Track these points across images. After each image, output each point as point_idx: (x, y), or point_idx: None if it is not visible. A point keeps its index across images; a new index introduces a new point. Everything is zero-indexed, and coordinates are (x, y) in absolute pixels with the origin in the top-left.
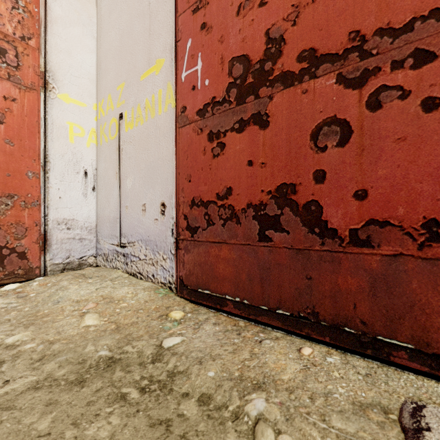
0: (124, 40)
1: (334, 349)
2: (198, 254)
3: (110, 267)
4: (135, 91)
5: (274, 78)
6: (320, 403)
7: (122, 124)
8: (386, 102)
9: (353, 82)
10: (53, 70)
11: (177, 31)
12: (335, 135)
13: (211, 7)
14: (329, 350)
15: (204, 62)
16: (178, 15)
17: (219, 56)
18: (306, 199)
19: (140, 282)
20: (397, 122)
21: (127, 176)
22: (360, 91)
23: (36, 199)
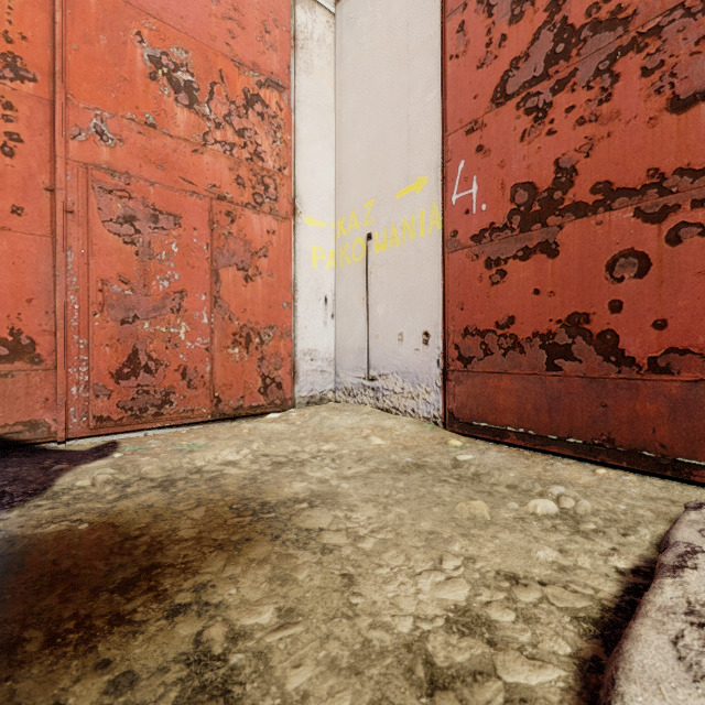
0: (373, 154)
1: (631, 473)
2: (472, 385)
3: (354, 403)
4: (389, 210)
5: (565, 208)
6: (613, 494)
7: (371, 245)
8: (686, 238)
9: (652, 217)
10: (300, 194)
11: (446, 151)
12: (633, 267)
13: (489, 130)
14: (626, 473)
15: (480, 186)
16: (447, 134)
17: (499, 181)
18: (601, 328)
19: (399, 417)
20: (697, 257)
21: (378, 302)
22: (659, 226)
23: (289, 330)
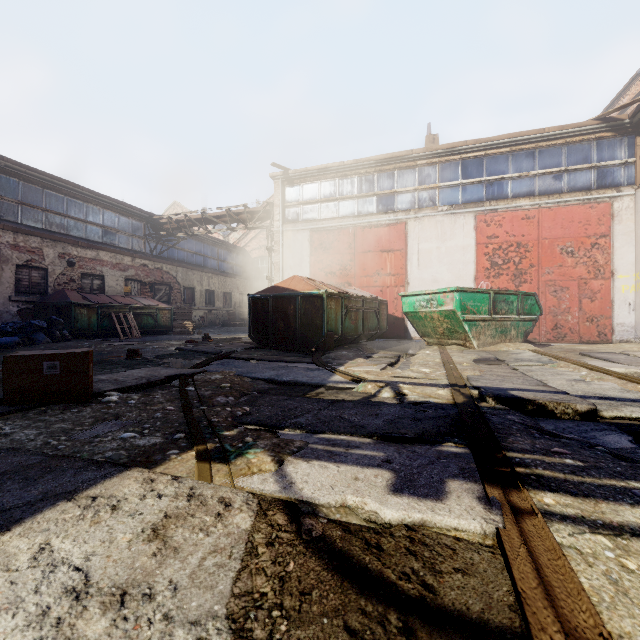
0: None
1: None
2: None
3: None
4: None
5: None
6: None
7: None
8: None
9: None
10: (615, 268)
11: None
12: None
13: None
14: None
15: None
16: None
17: None
18: None
19: None
20: None
21: None
22: None
23: (609, 316)
